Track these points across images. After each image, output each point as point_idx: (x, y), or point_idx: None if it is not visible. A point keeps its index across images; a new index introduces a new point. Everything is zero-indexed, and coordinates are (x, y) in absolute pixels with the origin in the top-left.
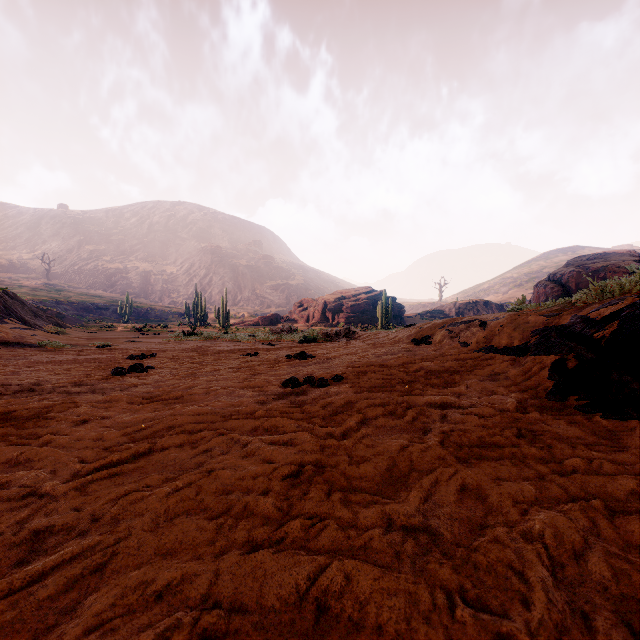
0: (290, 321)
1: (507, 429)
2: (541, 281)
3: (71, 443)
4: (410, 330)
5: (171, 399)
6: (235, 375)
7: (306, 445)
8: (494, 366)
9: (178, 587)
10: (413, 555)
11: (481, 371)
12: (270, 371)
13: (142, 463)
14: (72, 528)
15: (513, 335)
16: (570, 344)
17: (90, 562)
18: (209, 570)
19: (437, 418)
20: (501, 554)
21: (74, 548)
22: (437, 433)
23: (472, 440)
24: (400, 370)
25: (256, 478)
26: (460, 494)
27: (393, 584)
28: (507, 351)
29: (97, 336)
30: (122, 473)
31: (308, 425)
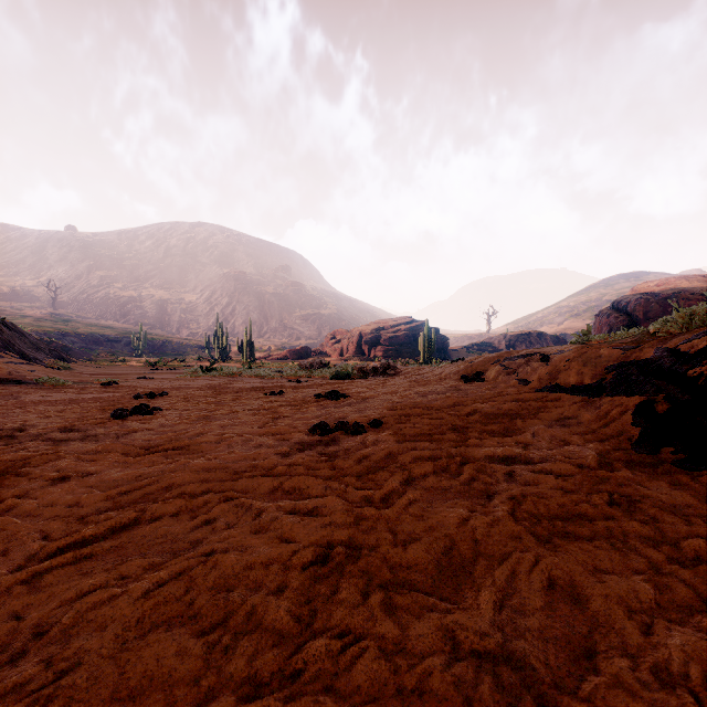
0: (322, 355)
1: (595, 494)
2: (603, 310)
3: (39, 510)
4: (458, 365)
5: (175, 449)
6: (254, 419)
7: (336, 516)
8: (563, 409)
9: None
10: None
11: (547, 415)
12: (296, 414)
13: (123, 540)
14: (3, 648)
15: (583, 371)
16: (658, 383)
17: None
18: None
19: (502, 477)
20: None
21: None
22: (504, 498)
23: (551, 509)
24: (450, 413)
25: (268, 566)
26: (548, 595)
27: None
28: (577, 390)
29: (105, 372)
30: (93, 555)
31: (339, 486)
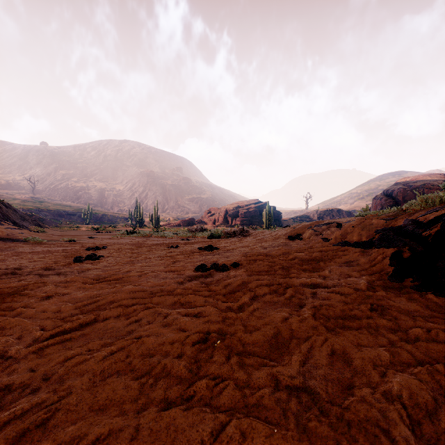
0: (202, 223)
1: (362, 304)
2: (378, 195)
3: (36, 314)
4: (286, 229)
5: (114, 280)
6: (161, 262)
7: (211, 317)
8: (348, 256)
9: (105, 441)
10: (296, 412)
11: (339, 259)
12: (187, 259)
13: (87, 331)
14: (27, 386)
15: (361, 233)
16: (405, 240)
17: (36, 418)
18: (131, 426)
19: (309, 295)
20: (369, 413)
21: (25, 405)
22: (310, 307)
23: (336, 313)
24: (280, 259)
25: (173, 344)
26: (331, 358)
27: (282, 441)
28: (357, 245)
29: (66, 234)
30: (71, 339)
31: (213, 301)
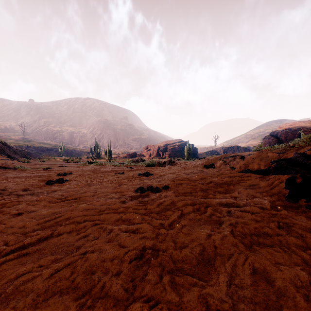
0: (141, 156)
1: (271, 222)
2: (266, 136)
3: (5, 229)
4: (202, 160)
5: (73, 199)
6: (110, 185)
7: (147, 233)
8: (251, 180)
9: None
10: None
11: (244, 183)
12: (129, 182)
13: (43, 245)
14: None
15: (260, 163)
16: (296, 169)
17: None
18: None
19: (225, 213)
20: None
21: None
22: (227, 224)
23: (251, 230)
24: (200, 182)
25: (113, 260)
26: (253, 277)
27: None
28: (258, 172)
29: (45, 163)
30: (28, 254)
31: (148, 218)
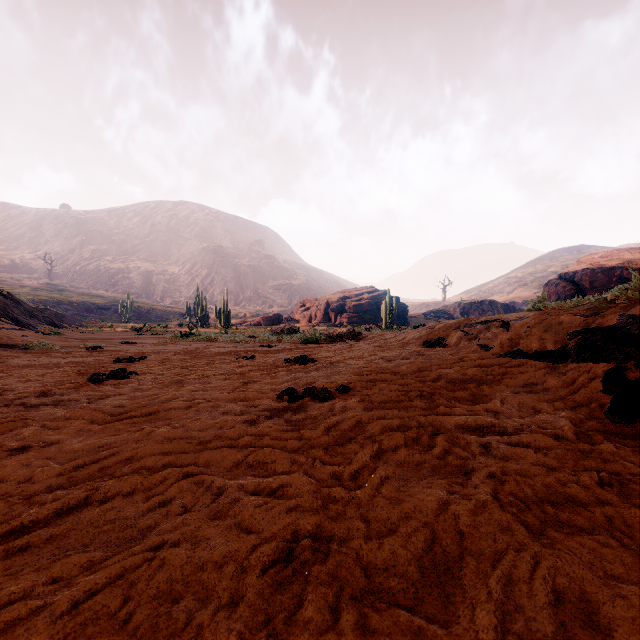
0: (292, 321)
1: (583, 473)
2: (552, 280)
3: None
4: (420, 331)
5: (143, 416)
6: (225, 383)
7: (302, 499)
8: (528, 375)
9: None
10: None
11: (513, 381)
12: (265, 378)
13: (66, 526)
14: None
15: (544, 337)
16: (626, 349)
17: None
18: None
19: (477, 450)
20: None
21: None
22: (484, 476)
23: (538, 491)
24: (416, 379)
25: (223, 567)
26: (558, 614)
27: None
28: (540, 356)
29: (93, 337)
30: (29, 547)
31: (306, 460)
